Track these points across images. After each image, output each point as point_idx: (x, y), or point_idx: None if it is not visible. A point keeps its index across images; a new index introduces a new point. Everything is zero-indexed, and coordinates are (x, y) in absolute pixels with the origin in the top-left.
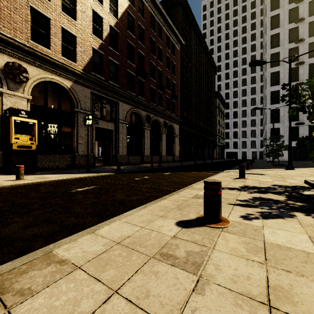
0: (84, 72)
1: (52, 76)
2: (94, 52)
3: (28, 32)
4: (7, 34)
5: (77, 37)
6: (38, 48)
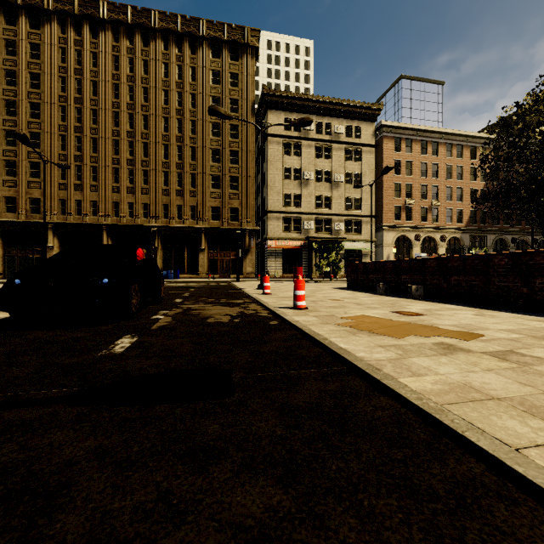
0: (467, 227)
1: (453, 235)
2: (471, 211)
3: (445, 220)
4: (440, 225)
5: (463, 209)
6: (448, 224)
